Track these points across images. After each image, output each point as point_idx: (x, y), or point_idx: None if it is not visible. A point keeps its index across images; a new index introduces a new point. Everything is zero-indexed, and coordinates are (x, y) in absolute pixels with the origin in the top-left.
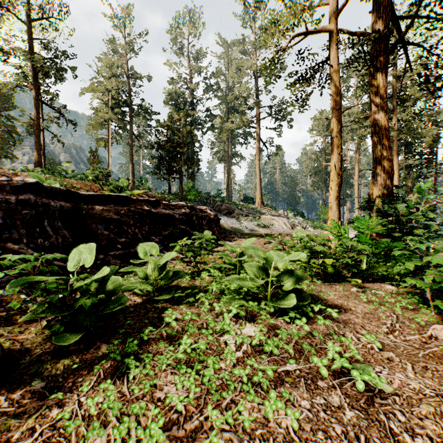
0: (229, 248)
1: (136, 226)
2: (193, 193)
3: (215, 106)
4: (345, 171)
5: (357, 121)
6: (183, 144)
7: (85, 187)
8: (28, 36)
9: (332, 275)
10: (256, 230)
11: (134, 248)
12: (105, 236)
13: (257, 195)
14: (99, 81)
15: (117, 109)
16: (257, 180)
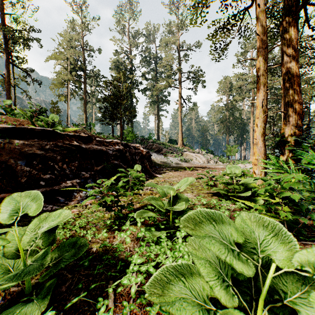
0: (160, 189)
1: (64, 162)
2: (130, 135)
3: (148, 73)
4: (242, 121)
5: (254, 82)
6: (122, 97)
7: (12, 122)
8: (1, 11)
9: (300, 229)
10: (179, 164)
11: (59, 185)
12: (26, 172)
13: (179, 138)
14: (60, 51)
15: (73, 72)
16: (179, 126)
